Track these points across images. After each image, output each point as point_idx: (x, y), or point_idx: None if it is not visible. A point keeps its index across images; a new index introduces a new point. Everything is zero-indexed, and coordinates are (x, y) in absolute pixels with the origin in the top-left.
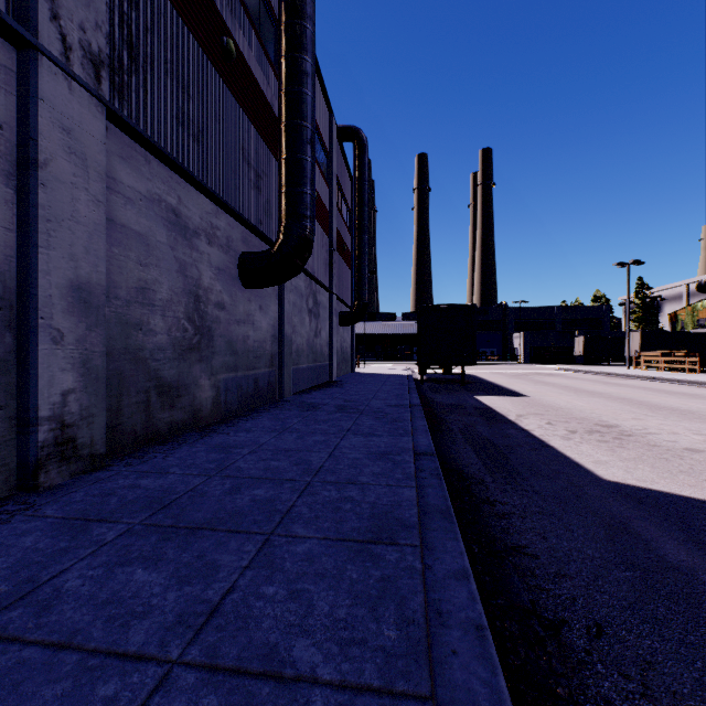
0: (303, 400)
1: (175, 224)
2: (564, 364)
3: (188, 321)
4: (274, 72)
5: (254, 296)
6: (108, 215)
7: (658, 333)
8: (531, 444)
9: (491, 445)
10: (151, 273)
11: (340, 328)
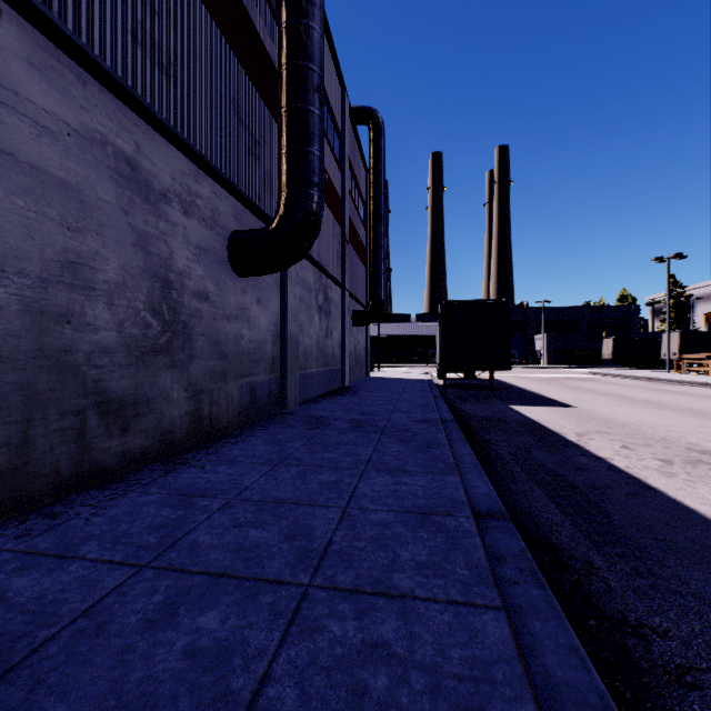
0: (311, 413)
1: (131, 180)
2: (591, 367)
3: (151, 313)
4: (276, 21)
5: (249, 286)
6: (3, 146)
7: (699, 334)
8: (623, 483)
9: (567, 484)
10: (88, 242)
11: (353, 328)
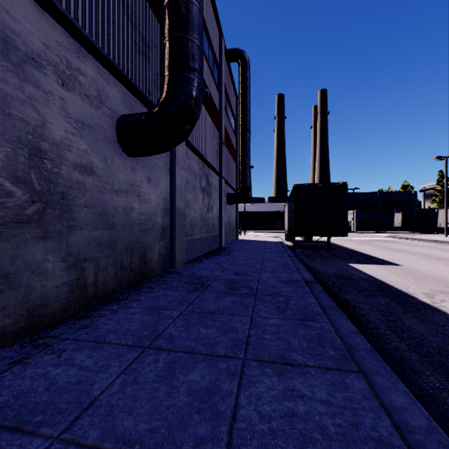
0: (194, 272)
1: None
2: (386, 232)
3: (13, 181)
4: None
5: (140, 166)
6: None
7: None
8: None
9: None
10: None
11: (227, 205)
